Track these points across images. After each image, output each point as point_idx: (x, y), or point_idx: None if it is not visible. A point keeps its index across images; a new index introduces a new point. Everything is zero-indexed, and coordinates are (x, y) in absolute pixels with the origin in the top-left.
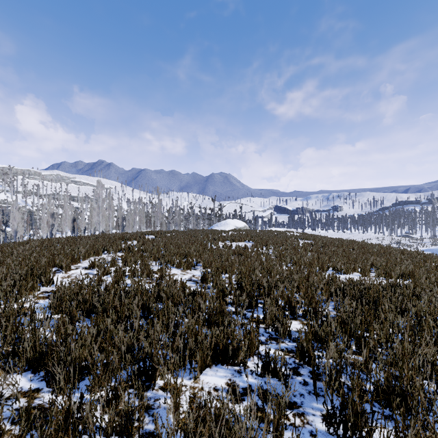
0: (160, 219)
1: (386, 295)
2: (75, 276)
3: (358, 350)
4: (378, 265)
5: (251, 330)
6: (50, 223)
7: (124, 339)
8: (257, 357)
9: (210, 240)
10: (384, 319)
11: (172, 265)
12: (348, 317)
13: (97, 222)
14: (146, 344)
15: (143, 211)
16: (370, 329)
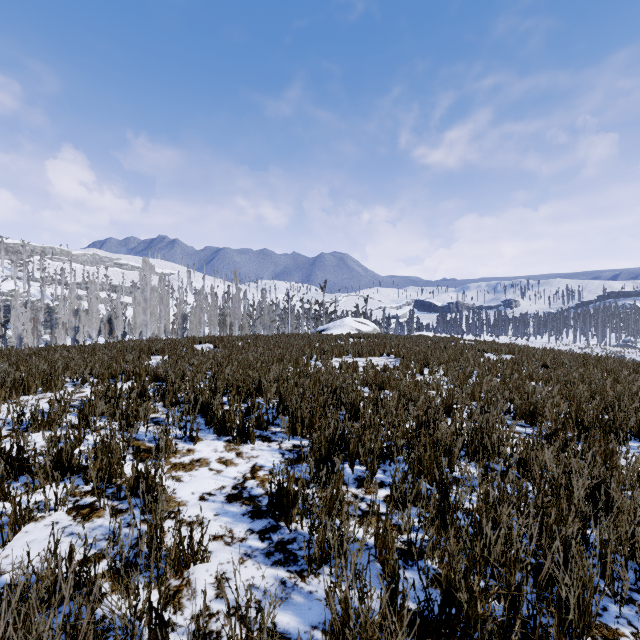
0: (239, 318)
1: None
2: None
3: None
4: None
5: None
6: (72, 325)
7: None
8: None
9: (315, 353)
10: None
11: (208, 424)
12: None
13: (143, 323)
14: None
15: (214, 307)
16: None
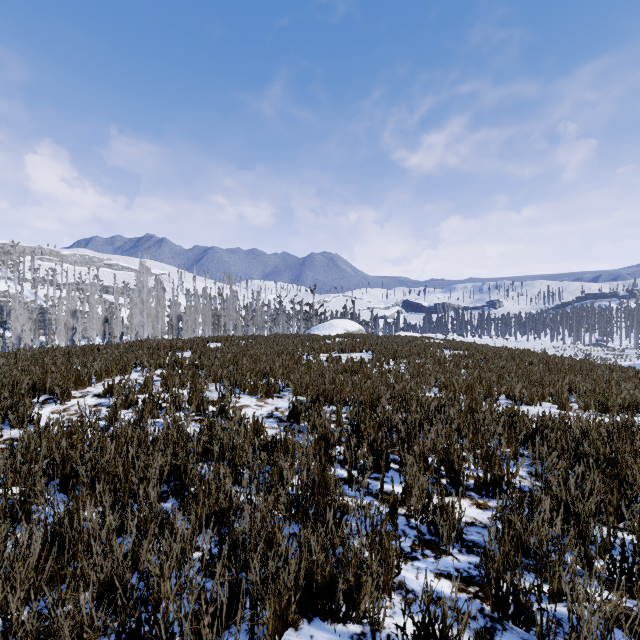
0: (233, 319)
1: (633, 451)
2: (76, 409)
3: (609, 575)
4: (579, 390)
5: (384, 532)
6: (70, 325)
7: (104, 565)
8: (403, 611)
9: (307, 350)
10: (635, 497)
11: (242, 391)
12: (572, 497)
13: (140, 324)
14: (156, 572)
15: (208, 308)
16: (613, 520)
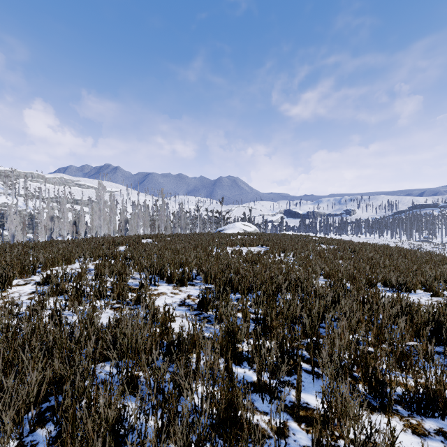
0: (164, 222)
1: None
2: (13, 296)
3: None
4: (443, 278)
5: None
6: (49, 227)
7: None
8: None
9: (216, 245)
10: None
11: (161, 279)
12: None
13: (98, 226)
14: None
15: (147, 214)
16: None
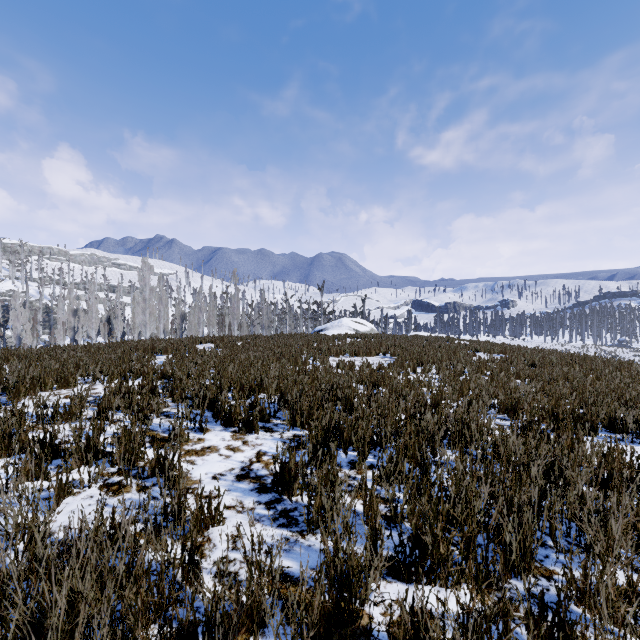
0: (238, 318)
1: None
2: None
3: None
4: None
5: None
6: (71, 325)
7: None
8: None
9: (313, 353)
10: None
11: (215, 417)
12: None
13: (142, 324)
14: None
15: (213, 307)
16: None
